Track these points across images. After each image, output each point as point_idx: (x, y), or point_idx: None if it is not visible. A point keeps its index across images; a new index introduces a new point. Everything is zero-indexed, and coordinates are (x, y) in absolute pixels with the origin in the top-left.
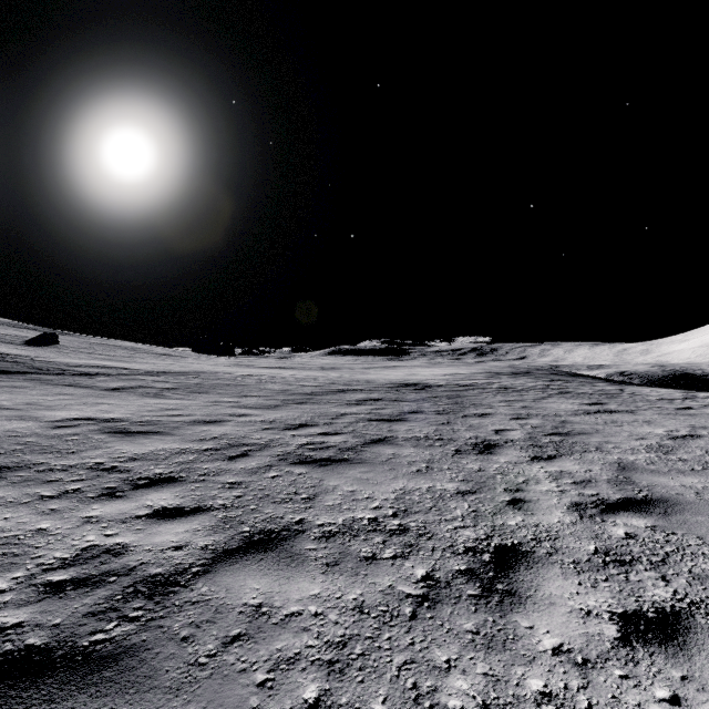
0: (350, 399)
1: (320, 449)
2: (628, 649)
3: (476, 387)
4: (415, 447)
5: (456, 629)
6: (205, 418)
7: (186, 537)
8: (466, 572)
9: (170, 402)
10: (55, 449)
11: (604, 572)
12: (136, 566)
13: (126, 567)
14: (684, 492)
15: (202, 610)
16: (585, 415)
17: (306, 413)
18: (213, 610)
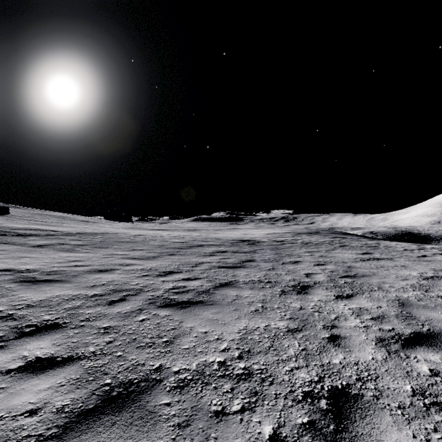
0: (206, 251)
1: (182, 292)
2: None
3: (288, 242)
4: (252, 289)
5: None
6: (100, 267)
7: (46, 396)
8: (309, 426)
9: (77, 255)
10: None
11: (430, 419)
12: None
13: None
14: None
15: None
16: (362, 262)
17: (174, 262)
18: None
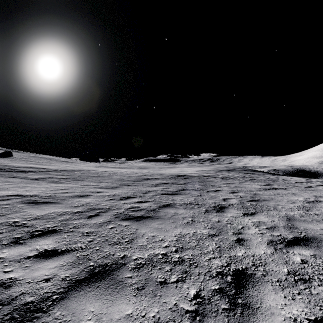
0: (153, 183)
1: (137, 210)
2: None
3: (212, 176)
4: (185, 208)
5: None
6: (79, 194)
7: (54, 271)
8: (219, 290)
9: (63, 185)
10: None
11: (296, 287)
12: (17, 296)
13: (10, 297)
14: None
15: None
16: (264, 191)
17: (131, 191)
18: None
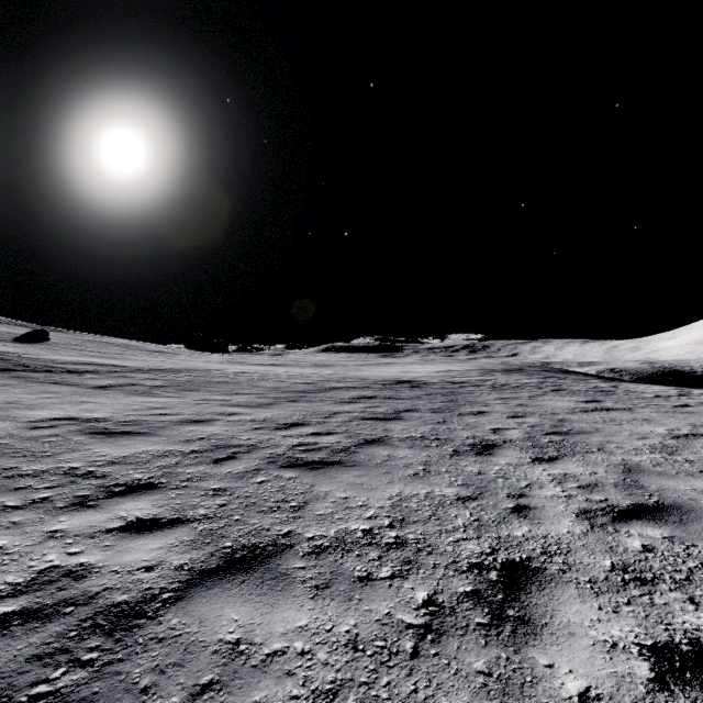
0: (344, 397)
1: (312, 450)
2: (666, 695)
3: (471, 384)
4: (411, 447)
5: (466, 670)
6: (193, 417)
7: (160, 555)
8: (473, 594)
9: (158, 400)
10: (29, 452)
11: (625, 593)
12: (99, 592)
13: (87, 594)
14: (696, 497)
15: (169, 650)
16: (583, 414)
17: (298, 412)
18: (182, 650)
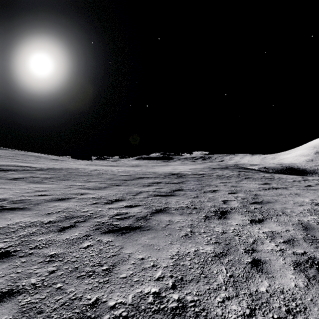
0: (145, 182)
1: (124, 218)
2: None
3: (206, 175)
4: (182, 214)
5: None
6: (59, 196)
7: None
8: None
9: (43, 186)
10: None
11: None
12: None
13: None
14: None
15: None
16: (264, 191)
17: (120, 192)
18: None
